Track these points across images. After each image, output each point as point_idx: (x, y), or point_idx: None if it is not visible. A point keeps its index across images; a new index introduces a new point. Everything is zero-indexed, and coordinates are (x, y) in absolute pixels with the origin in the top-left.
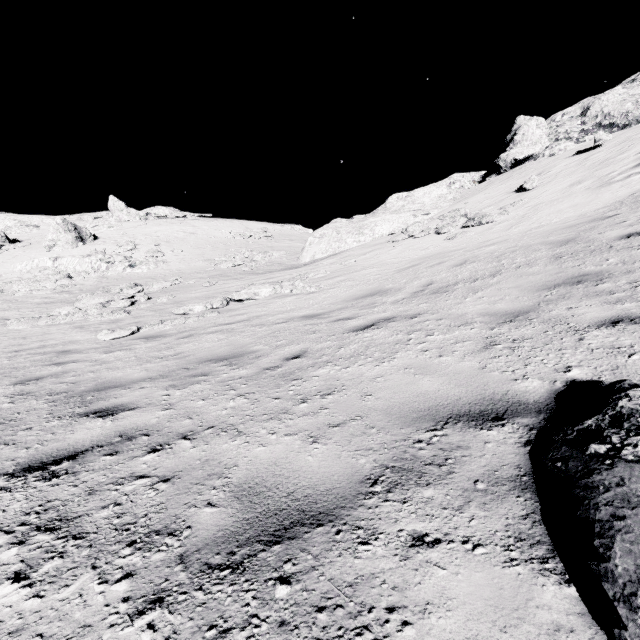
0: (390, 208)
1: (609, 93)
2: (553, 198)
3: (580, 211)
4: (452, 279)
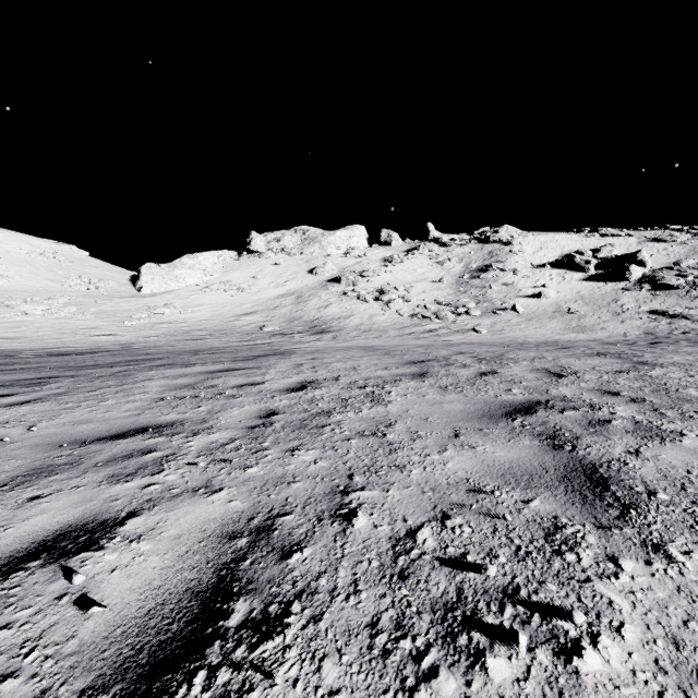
0: (186, 264)
1: (287, 236)
2: (265, 287)
3: (271, 296)
4: (242, 313)
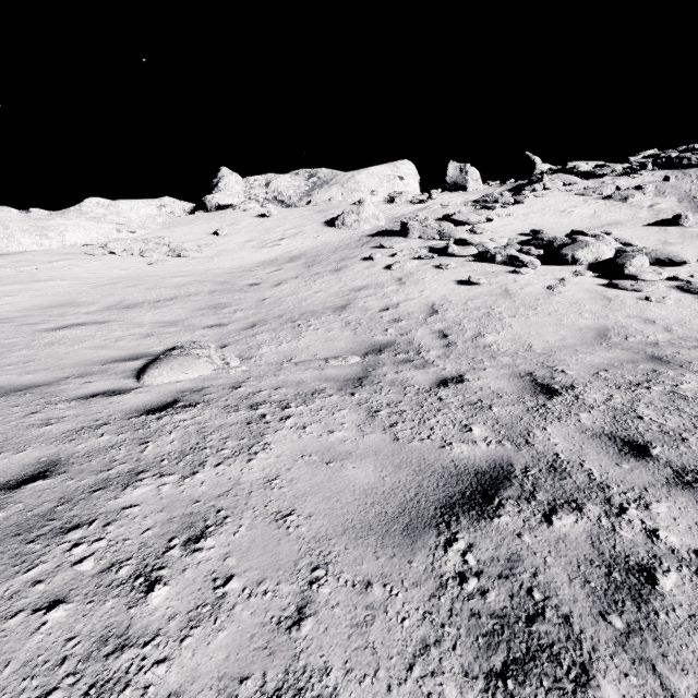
0: (88, 213)
1: (282, 177)
2: (233, 248)
3: (243, 263)
4: (142, 299)
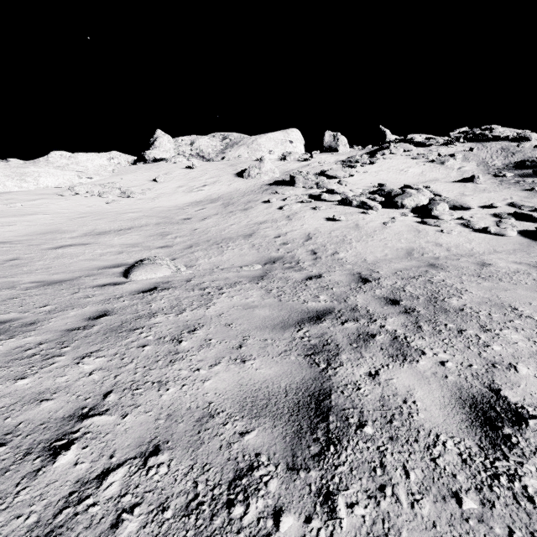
0: (54, 162)
1: (203, 139)
2: (169, 192)
3: (177, 203)
4: (108, 228)
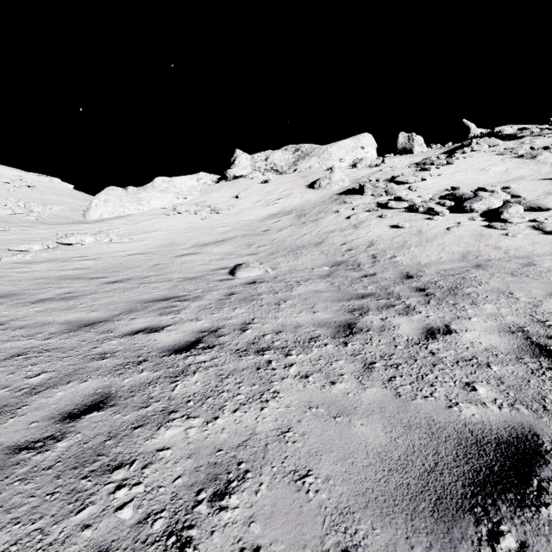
0: (158, 187)
1: (276, 153)
2: (249, 207)
3: (257, 217)
4: (208, 241)
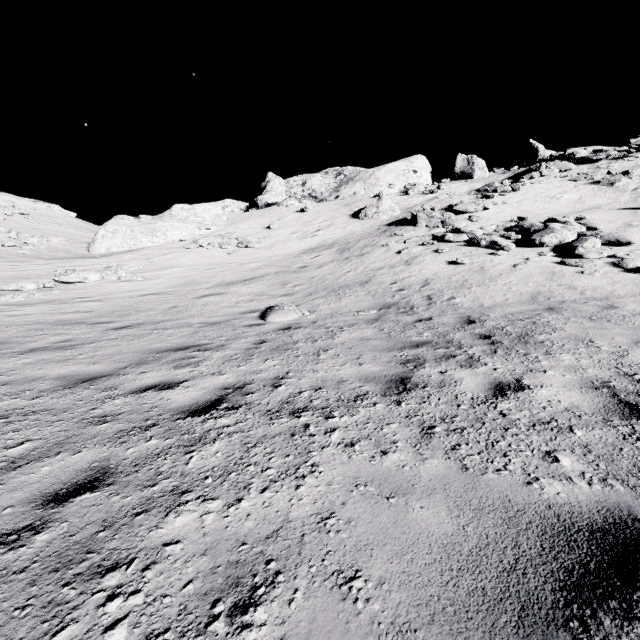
0: (176, 216)
1: (315, 177)
2: (283, 239)
3: (292, 251)
4: (235, 279)
